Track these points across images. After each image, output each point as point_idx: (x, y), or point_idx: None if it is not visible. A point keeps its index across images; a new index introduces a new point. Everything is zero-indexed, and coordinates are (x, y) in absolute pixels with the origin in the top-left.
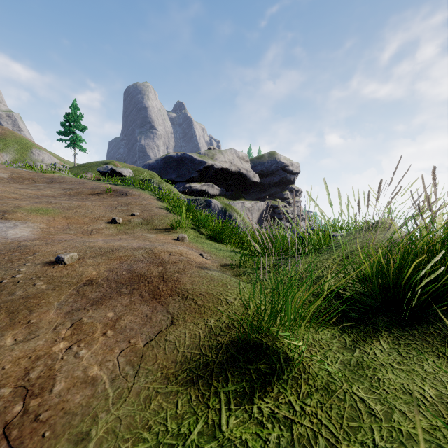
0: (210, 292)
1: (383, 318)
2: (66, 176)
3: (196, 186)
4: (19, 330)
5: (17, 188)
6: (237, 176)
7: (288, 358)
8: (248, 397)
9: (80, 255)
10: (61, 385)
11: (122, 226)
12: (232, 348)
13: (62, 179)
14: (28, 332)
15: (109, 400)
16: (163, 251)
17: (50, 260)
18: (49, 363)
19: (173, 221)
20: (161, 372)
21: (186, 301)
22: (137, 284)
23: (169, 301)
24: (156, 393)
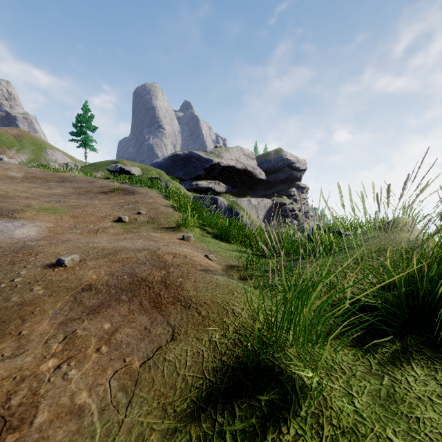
0: (215, 300)
1: (412, 334)
2: (77, 175)
3: (202, 184)
4: (8, 343)
5: (30, 187)
6: (243, 173)
7: (305, 386)
8: (259, 439)
9: (82, 257)
10: (43, 415)
11: (128, 225)
12: (239, 372)
13: (73, 178)
14: (17, 346)
15: (96, 437)
16: (167, 253)
17: (51, 261)
18: (34, 386)
19: (178, 220)
20: (157, 401)
21: (189, 311)
22: (137, 290)
23: (170, 310)
24: (150, 429)
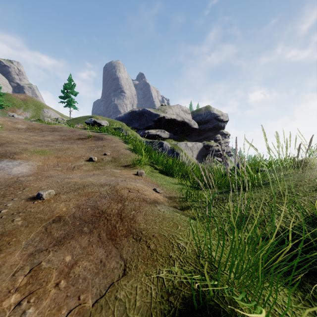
0: (162, 233)
1: None
2: (63, 127)
3: (152, 132)
4: None
5: (29, 135)
6: (182, 124)
7: None
8: None
9: (57, 191)
10: None
11: (97, 163)
12: (186, 316)
13: (60, 129)
14: None
15: None
16: (123, 188)
17: (33, 195)
18: None
19: (134, 159)
20: None
21: (139, 244)
22: (97, 222)
23: (123, 243)
24: None
